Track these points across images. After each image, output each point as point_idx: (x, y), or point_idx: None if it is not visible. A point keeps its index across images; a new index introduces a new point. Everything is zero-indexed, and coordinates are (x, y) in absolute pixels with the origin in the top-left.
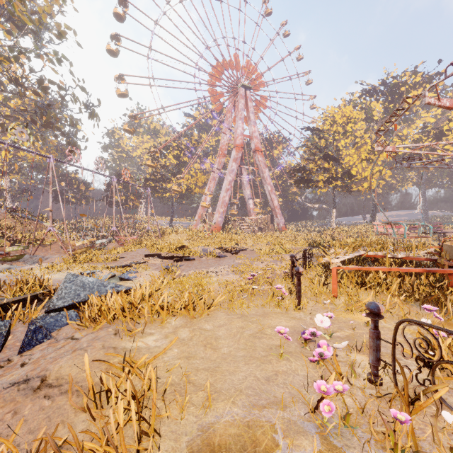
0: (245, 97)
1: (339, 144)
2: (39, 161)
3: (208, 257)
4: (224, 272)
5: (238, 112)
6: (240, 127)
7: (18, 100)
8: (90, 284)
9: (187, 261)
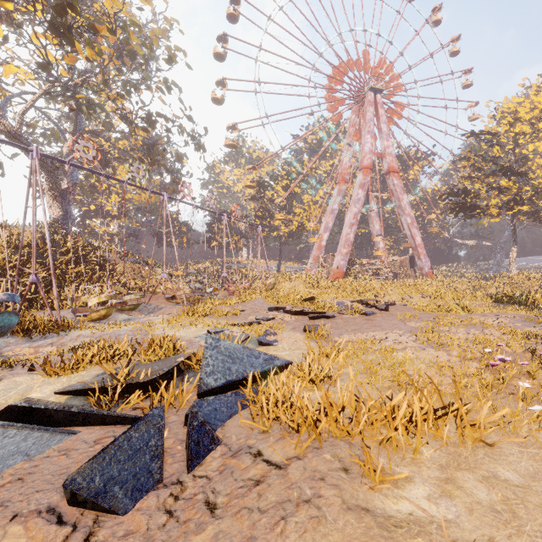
0: (374, 103)
1: (524, 151)
2: (144, 203)
3: (350, 314)
4: (411, 344)
5: (366, 124)
6: (368, 142)
7: (125, 141)
8: (238, 352)
9: (327, 319)
